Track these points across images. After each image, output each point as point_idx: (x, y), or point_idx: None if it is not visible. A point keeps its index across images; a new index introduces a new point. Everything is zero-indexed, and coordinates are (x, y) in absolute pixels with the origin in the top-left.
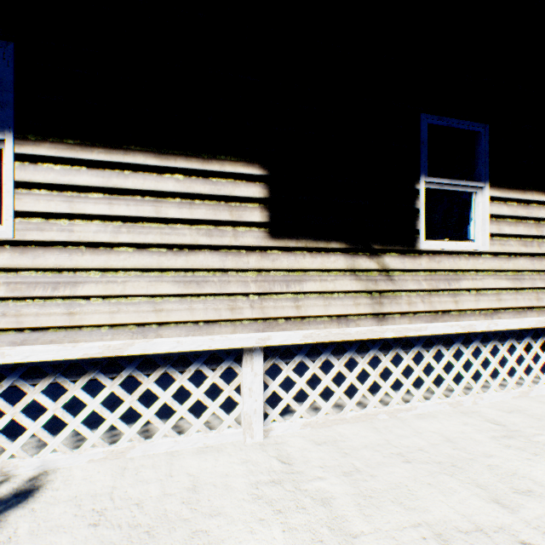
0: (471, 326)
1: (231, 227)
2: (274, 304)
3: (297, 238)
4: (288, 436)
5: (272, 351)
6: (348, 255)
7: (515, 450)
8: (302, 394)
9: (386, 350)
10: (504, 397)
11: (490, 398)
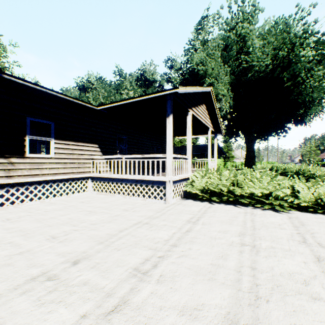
0: (46, 178)
1: None
2: None
3: None
4: None
5: None
6: None
7: (48, 205)
8: None
9: (13, 187)
10: (62, 198)
11: (56, 198)
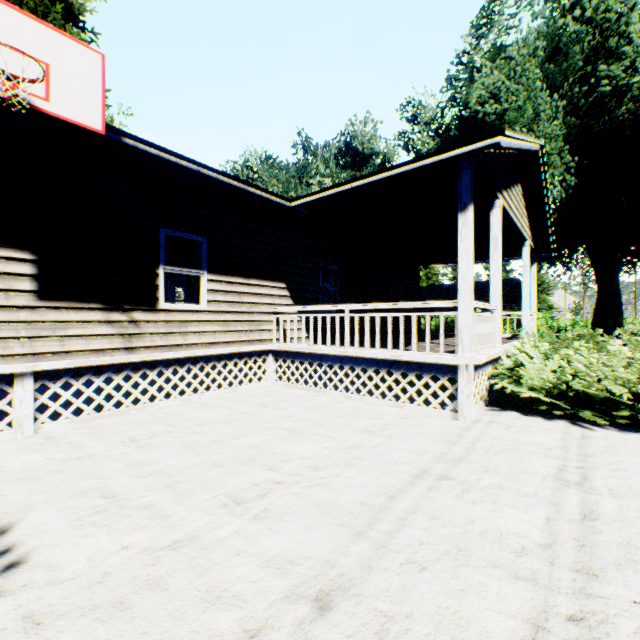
0: (193, 353)
1: (4, 293)
2: (44, 344)
3: (64, 300)
4: (56, 430)
5: (42, 376)
6: (106, 312)
7: (200, 410)
8: (77, 413)
9: (137, 370)
10: (220, 393)
11: (211, 394)
